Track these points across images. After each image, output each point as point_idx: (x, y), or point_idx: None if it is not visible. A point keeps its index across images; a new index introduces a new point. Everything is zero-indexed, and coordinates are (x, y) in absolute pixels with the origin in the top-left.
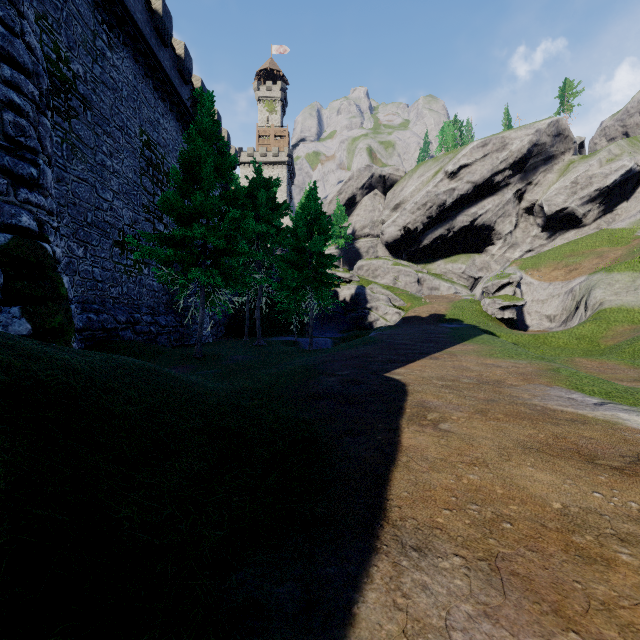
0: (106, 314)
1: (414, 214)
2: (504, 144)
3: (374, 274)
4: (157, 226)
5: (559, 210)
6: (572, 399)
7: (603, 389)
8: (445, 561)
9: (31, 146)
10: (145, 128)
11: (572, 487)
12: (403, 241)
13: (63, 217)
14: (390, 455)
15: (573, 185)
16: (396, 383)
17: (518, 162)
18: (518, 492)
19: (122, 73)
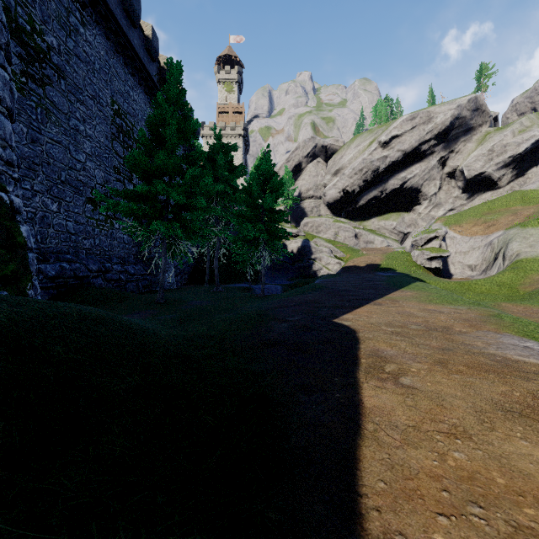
0: (78, 263)
1: (352, 178)
2: (430, 117)
3: (317, 230)
4: (127, 186)
5: (477, 174)
6: (529, 348)
7: None
8: None
9: None
10: (116, 99)
11: None
12: (342, 201)
13: (37, 175)
14: (353, 421)
15: (490, 153)
16: (346, 329)
17: (442, 133)
18: (524, 482)
19: (94, 48)
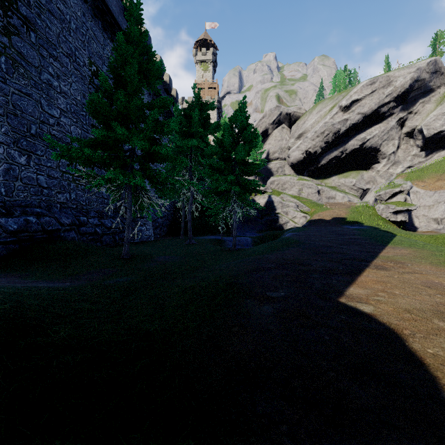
0: (49, 217)
1: (314, 141)
2: (389, 81)
3: (283, 187)
4: None
5: (437, 133)
6: None
7: None
8: None
9: None
10: (94, 60)
11: None
12: (305, 162)
13: (1, 125)
14: None
15: None
16: (376, 327)
17: (401, 95)
18: None
19: (70, 8)
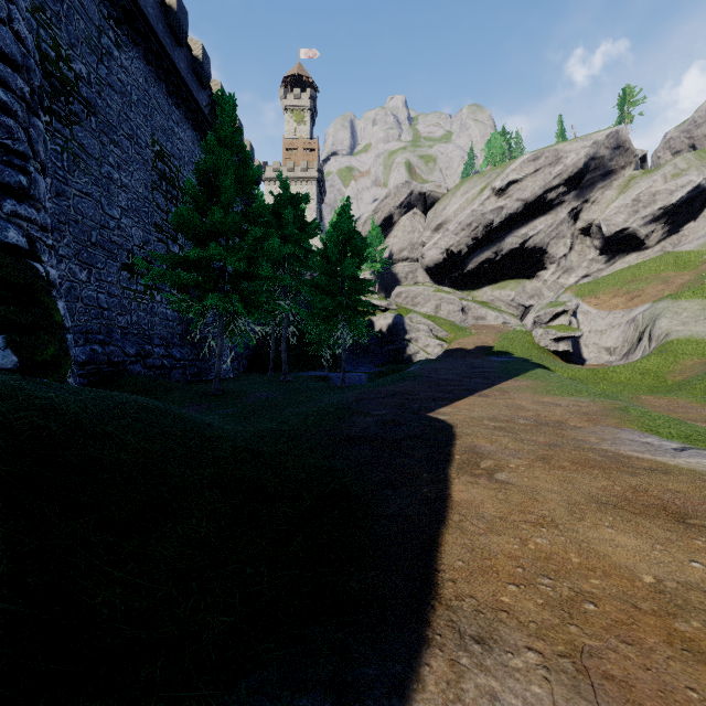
0: (113, 346)
1: (458, 235)
2: (558, 157)
3: (413, 302)
4: (171, 247)
5: (619, 231)
6: (647, 443)
7: (682, 431)
8: (516, 658)
9: (20, 150)
10: (157, 137)
11: (664, 554)
12: (445, 265)
13: (63, 236)
14: (439, 512)
15: (635, 203)
16: (442, 424)
17: (573, 177)
18: (598, 561)
19: (131, 75)
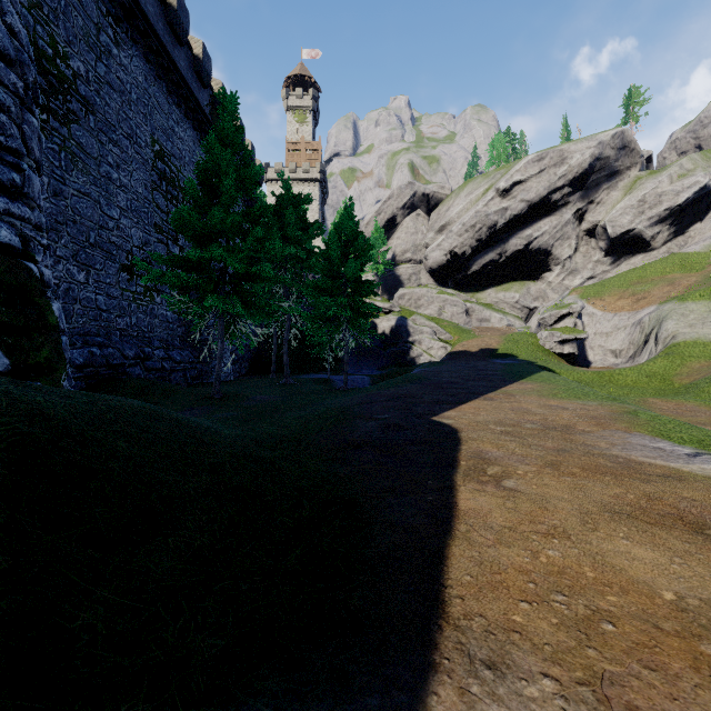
0: (111, 348)
1: (461, 237)
2: (563, 158)
3: (417, 304)
4: (171, 248)
5: (624, 232)
6: (659, 449)
7: (694, 436)
8: (531, 686)
9: (13, 147)
10: (157, 137)
11: (683, 568)
12: (449, 267)
13: (61, 236)
14: (445, 522)
15: (640, 204)
16: (446, 429)
17: (578, 178)
18: (614, 575)
19: (131, 73)
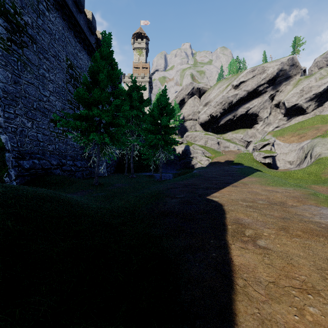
0: (45, 160)
1: (215, 108)
2: (264, 70)
3: (194, 139)
4: (76, 112)
5: (293, 105)
6: None
7: None
8: None
9: None
10: (69, 57)
11: None
12: (210, 122)
13: (18, 104)
14: (227, 277)
15: (301, 91)
16: (215, 204)
17: (271, 80)
18: None
19: (55, 25)
